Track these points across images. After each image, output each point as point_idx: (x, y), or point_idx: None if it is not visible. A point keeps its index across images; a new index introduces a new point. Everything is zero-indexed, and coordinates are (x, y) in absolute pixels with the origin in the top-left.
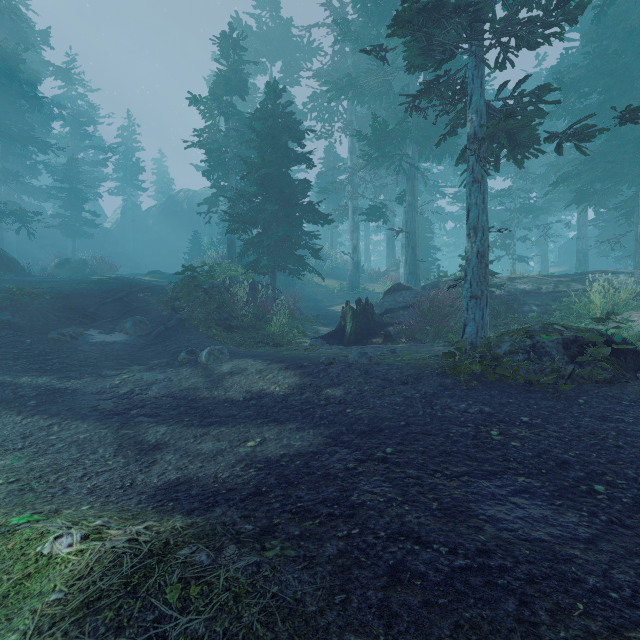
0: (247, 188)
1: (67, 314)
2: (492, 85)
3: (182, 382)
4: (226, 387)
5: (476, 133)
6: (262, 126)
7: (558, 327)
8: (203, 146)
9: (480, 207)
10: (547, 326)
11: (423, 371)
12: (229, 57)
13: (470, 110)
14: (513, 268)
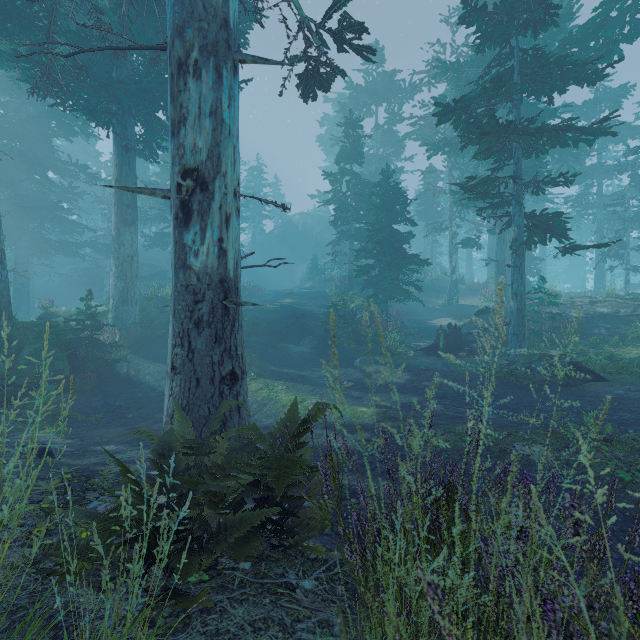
0: (362, 230)
1: (275, 335)
2: (611, 80)
3: (352, 375)
4: (374, 378)
5: (517, 238)
6: (379, 202)
7: (547, 357)
8: (330, 203)
9: (519, 282)
10: (542, 356)
11: (475, 376)
12: (350, 137)
13: (513, 224)
14: (626, 278)
